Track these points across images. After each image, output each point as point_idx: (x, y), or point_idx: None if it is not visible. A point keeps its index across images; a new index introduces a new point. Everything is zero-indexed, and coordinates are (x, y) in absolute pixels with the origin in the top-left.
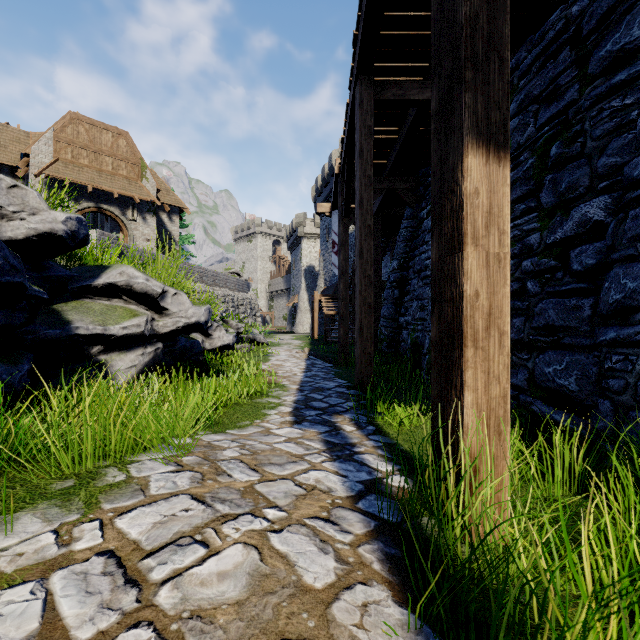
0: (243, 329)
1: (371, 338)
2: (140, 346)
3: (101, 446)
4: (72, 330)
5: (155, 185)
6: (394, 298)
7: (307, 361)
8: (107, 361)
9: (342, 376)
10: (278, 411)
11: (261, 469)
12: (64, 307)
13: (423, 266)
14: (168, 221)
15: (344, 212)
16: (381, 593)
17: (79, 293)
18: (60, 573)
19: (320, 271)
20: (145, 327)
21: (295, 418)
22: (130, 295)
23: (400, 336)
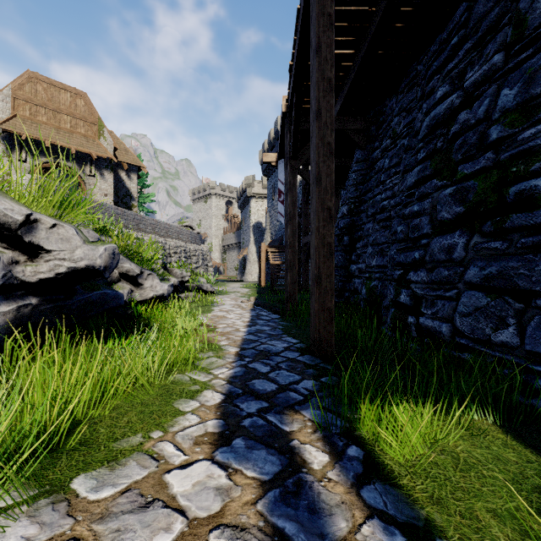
0: (188, 278)
1: (331, 289)
2: None
3: None
4: None
5: (112, 143)
6: (344, 245)
7: (252, 312)
8: None
9: (291, 332)
10: (200, 403)
11: None
12: None
13: (379, 208)
14: (127, 178)
15: (292, 153)
16: None
17: None
18: None
19: (267, 226)
20: None
21: (223, 424)
22: None
23: (352, 285)
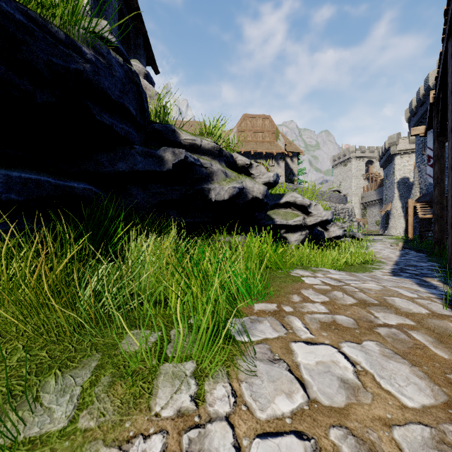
0: (346, 228)
1: None
2: (299, 231)
3: (307, 259)
4: (275, 222)
5: (284, 142)
6: None
7: (401, 251)
8: (287, 237)
9: (435, 261)
10: (380, 271)
11: (376, 279)
12: (269, 213)
13: None
14: (290, 162)
15: (439, 132)
16: (439, 305)
17: (273, 207)
18: (318, 278)
19: (414, 181)
20: (302, 221)
21: (393, 274)
22: (294, 206)
23: None
